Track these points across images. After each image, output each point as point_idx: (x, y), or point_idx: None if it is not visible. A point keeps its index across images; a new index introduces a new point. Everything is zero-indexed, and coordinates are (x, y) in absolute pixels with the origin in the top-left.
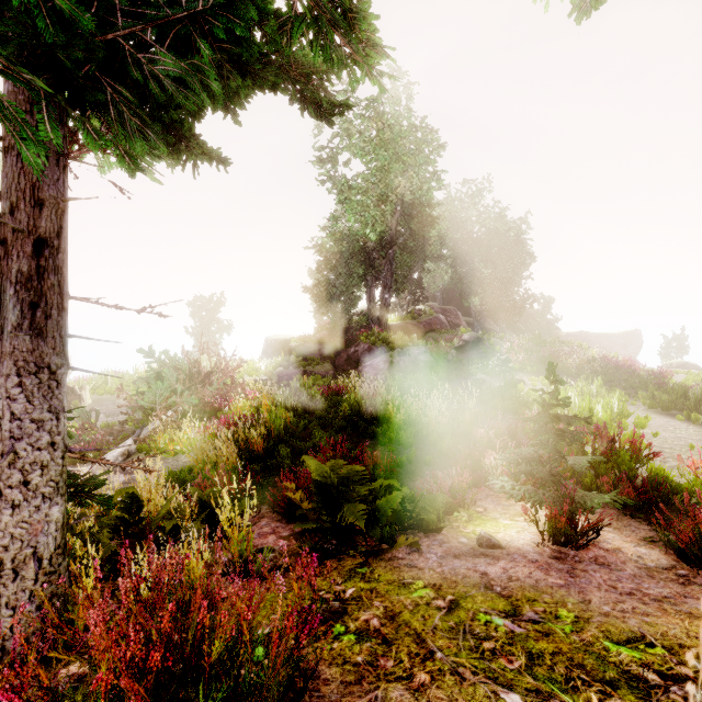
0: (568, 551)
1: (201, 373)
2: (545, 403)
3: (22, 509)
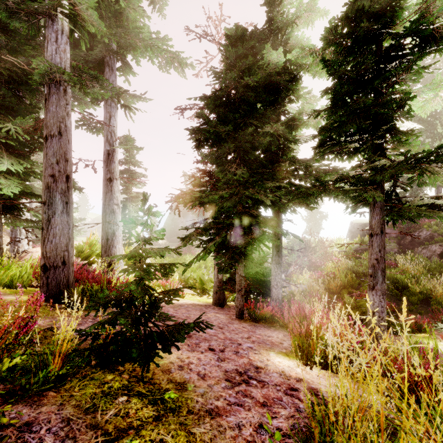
0: None
1: (310, 246)
2: None
3: (276, 289)
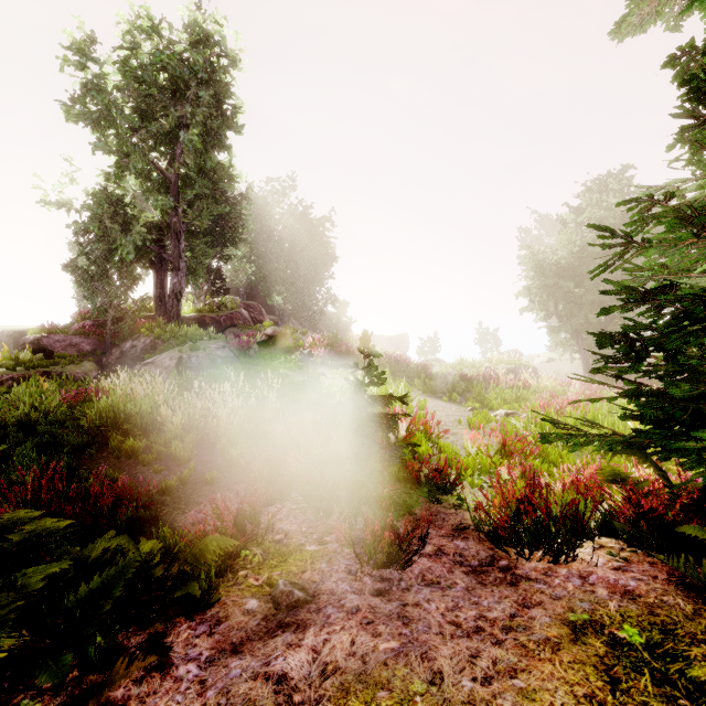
0: (392, 574)
1: None
2: (359, 382)
3: None
